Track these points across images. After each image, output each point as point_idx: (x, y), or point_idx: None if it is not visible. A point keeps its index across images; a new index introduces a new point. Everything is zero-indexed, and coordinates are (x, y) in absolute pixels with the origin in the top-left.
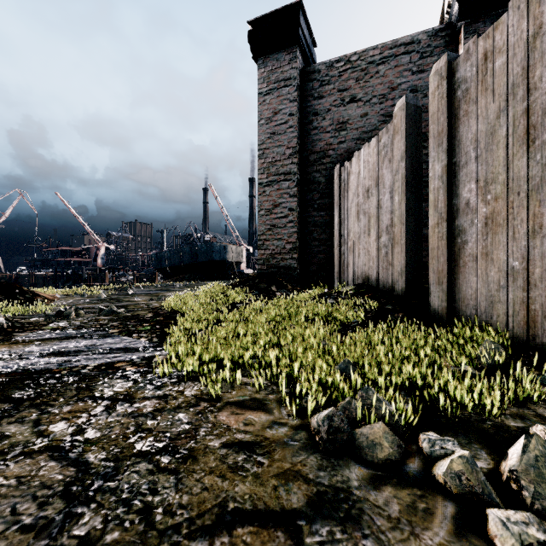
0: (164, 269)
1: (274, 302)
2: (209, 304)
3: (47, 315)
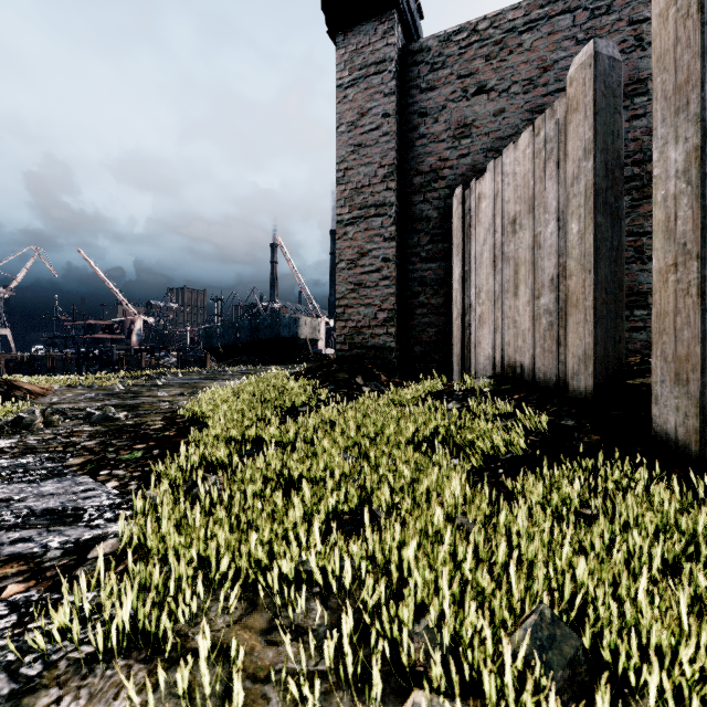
0: (215, 348)
1: (358, 407)
2: (252, 409)
3: (3, 423)
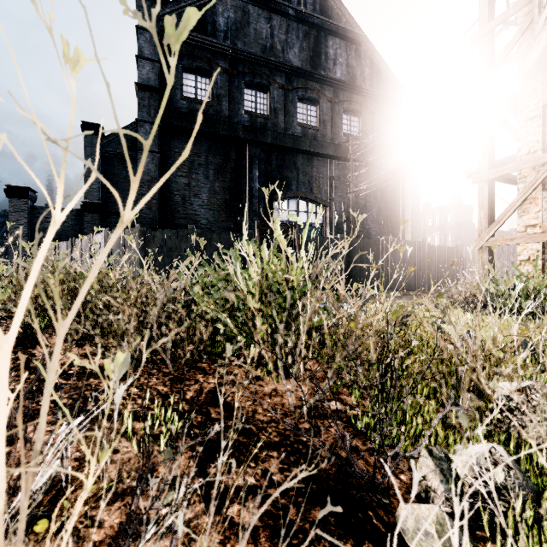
0: None
1: None
2: None
3: None
